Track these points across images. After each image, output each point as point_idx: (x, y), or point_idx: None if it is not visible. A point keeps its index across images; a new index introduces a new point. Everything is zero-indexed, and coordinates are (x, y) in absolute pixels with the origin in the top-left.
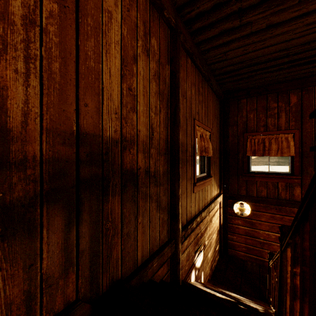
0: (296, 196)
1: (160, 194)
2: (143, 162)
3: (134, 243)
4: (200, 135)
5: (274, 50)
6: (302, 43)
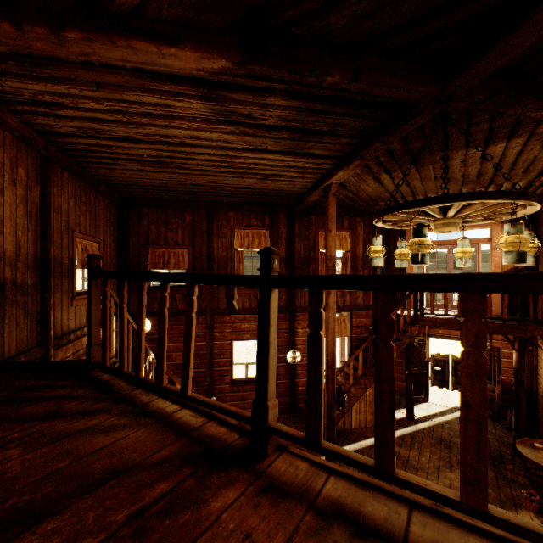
0: None
1: (29, 303)
2: (10, 274)
3: (2, 339)
4: (82, 247)
5: (154, 181)
6: (174, 183)
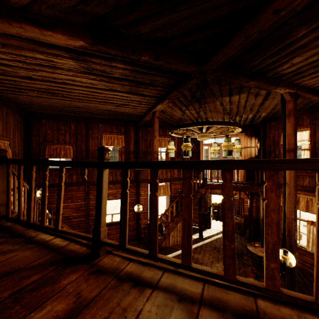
0: (74, 180)
1: None
2: None
3: None
4: None
5: (49, 104)
6: (62, 105)
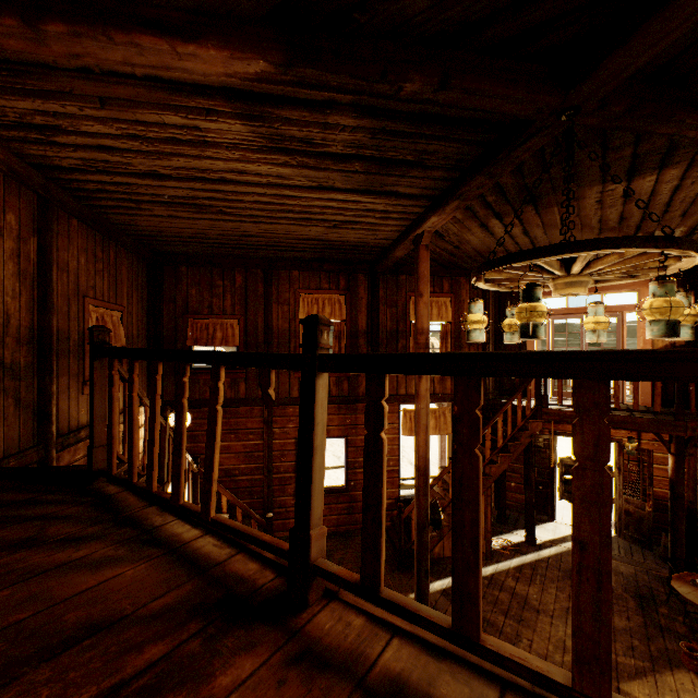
0: (242, 393)
1: (22, 390)
2: None
3: None
4: (97, 317)
5: (192, 231)
6: (218, 234)
